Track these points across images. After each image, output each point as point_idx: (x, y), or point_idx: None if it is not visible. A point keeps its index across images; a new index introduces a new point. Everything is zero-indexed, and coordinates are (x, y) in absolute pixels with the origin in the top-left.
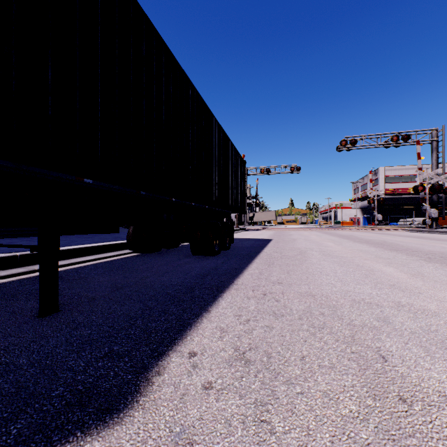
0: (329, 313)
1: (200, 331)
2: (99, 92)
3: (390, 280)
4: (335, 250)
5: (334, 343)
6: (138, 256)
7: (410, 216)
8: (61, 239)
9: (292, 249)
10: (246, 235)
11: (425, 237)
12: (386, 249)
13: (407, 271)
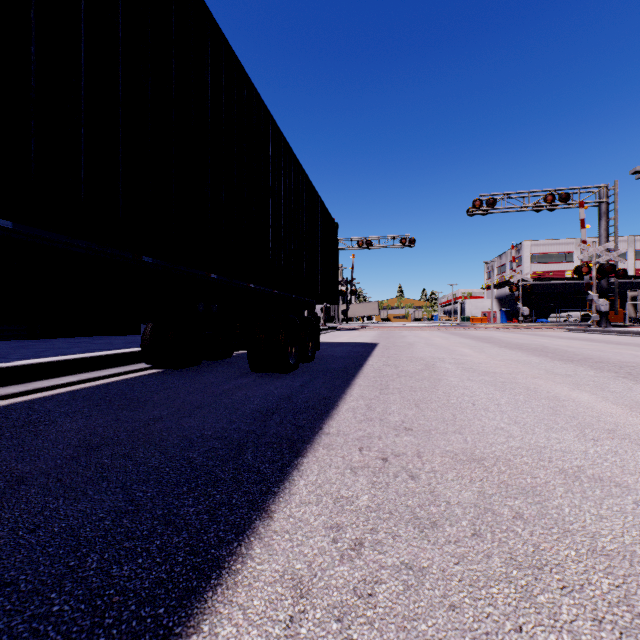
0: (532, 512)
1: (241, 594)
2: (32, 32)
3: (599, 419)
4: (479, 361)
5: (599, 638)
6: (159, 375)
7: (564, 310)
8: (33, 346)
9: (413, 360)
10: (338, 336)
11: (597, 339)
12: (555, 359)
13: (615, 399)
